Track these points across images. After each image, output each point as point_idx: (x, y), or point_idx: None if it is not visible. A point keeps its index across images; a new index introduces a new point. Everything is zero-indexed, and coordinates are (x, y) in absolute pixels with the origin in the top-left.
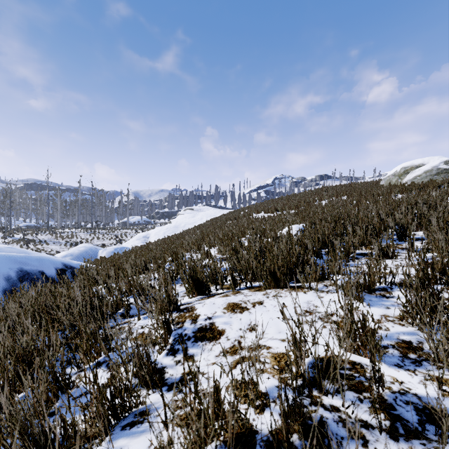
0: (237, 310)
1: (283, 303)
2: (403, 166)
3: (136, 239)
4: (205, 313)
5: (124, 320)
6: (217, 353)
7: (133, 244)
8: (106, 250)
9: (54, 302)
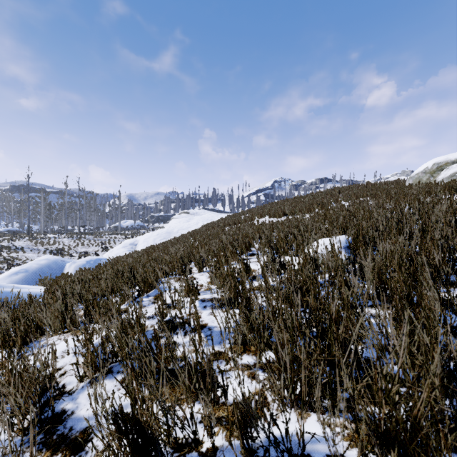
0: None
1: None
2: (435, 162)
3: (122, 247)
4: None
5: None
6: None
7: (118, 252)
8: (76, 263)
9: None
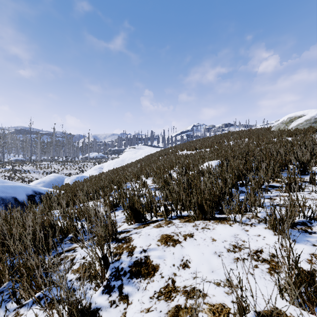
0: (170, 243)
1: (231, 268)
2: (288, 116)
3: (93, 169)
4: (140, 245)
5: (72, 245)
6: (152, 293)
7: (91, 173)
8: (70, 178)
9: (9, 231)
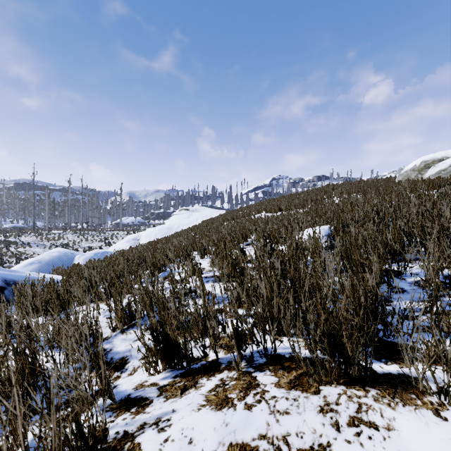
0: None
1: None
2: (423, 160)
3: (125, 242)
4: None
5: None
6: None
7: (121, 247)
8: (84, 256)
9: None
